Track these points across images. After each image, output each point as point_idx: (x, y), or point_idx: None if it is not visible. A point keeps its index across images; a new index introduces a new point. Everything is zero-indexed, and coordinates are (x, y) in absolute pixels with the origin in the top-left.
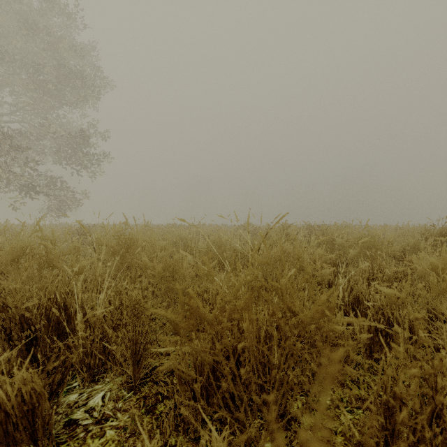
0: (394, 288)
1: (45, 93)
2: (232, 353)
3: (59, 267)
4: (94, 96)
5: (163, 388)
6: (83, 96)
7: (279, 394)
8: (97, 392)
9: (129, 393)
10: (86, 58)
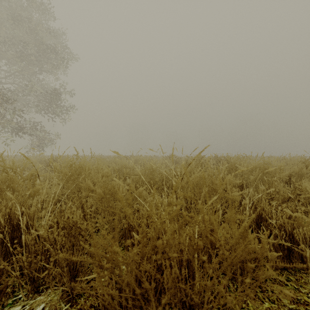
0: (289, 206)
1: (29, 63)
2: (158, 271)
3: (17, 191)
4: (64, 65)
5: (96, 302)
6: (56, 65)
7: (199, 307)
8: (38, 304)
9: (66, 305)
10: (58, 39)
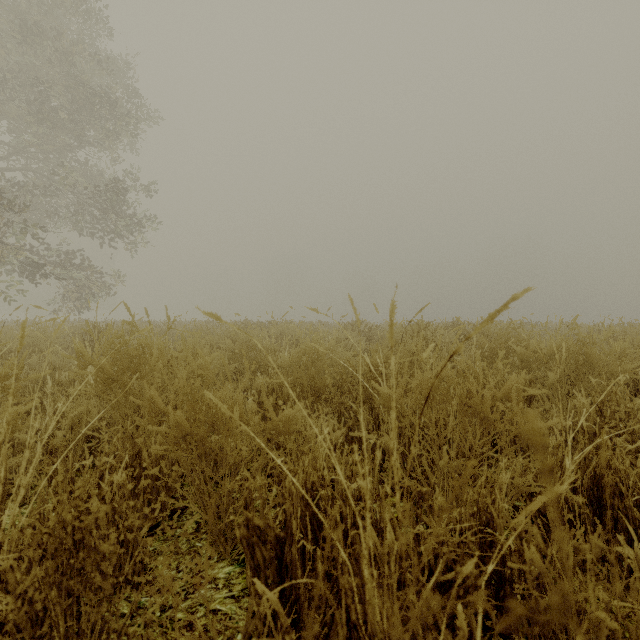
0: None
1: (56, 126)
2: None
3: None
4: (129, 130)
5: None
6: (113, 130)
7: None
8: None
9: None
10: (119, 76)
